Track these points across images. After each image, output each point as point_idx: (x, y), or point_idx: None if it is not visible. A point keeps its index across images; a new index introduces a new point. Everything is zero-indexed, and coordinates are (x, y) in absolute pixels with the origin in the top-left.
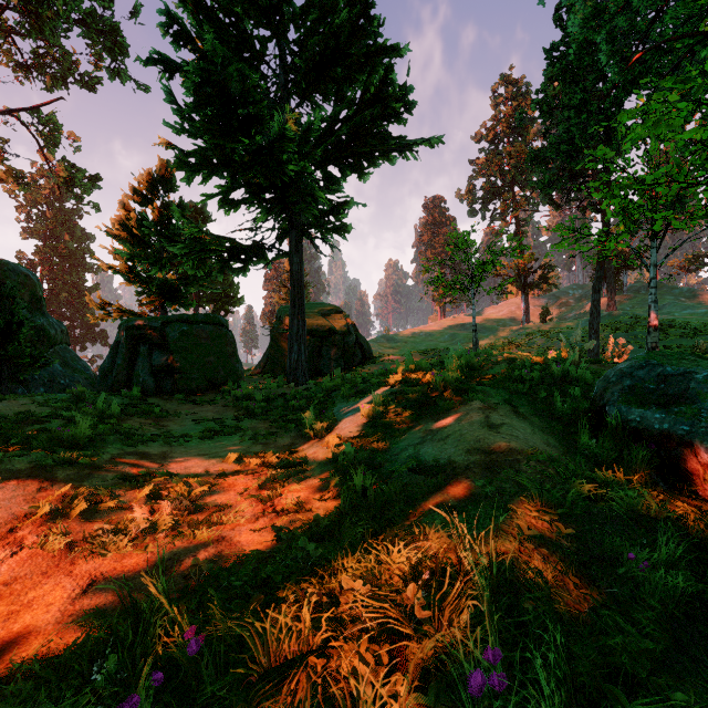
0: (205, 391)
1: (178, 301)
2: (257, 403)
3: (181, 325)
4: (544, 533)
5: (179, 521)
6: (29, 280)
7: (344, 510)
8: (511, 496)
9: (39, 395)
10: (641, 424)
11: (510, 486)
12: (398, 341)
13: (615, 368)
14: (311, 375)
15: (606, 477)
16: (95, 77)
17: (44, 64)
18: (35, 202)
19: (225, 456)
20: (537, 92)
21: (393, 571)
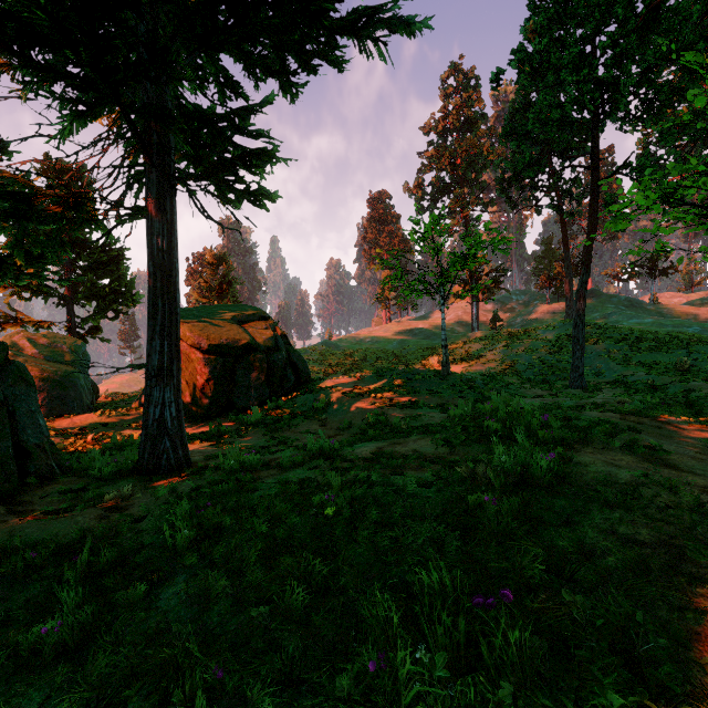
0: None
1: None
2: None
3: None
4: None
5: None
6: None
7: None
8: None
9: None
10: None
11: None
12: (342, 348)
13: None
14: (219, 410)
15: None
16: None
17: None
18: None
19: None
20: (513, 52)
21: None
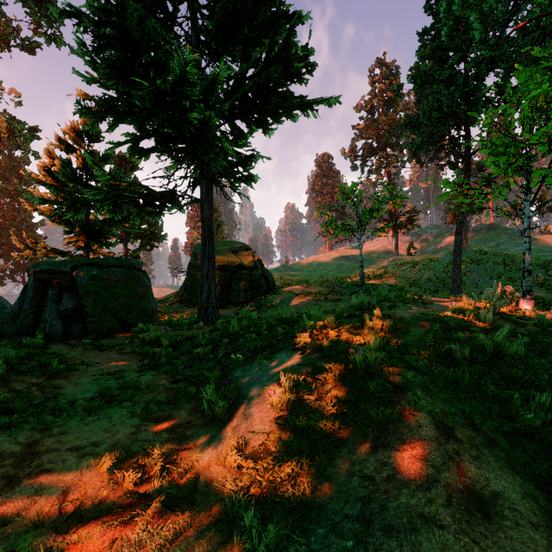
0: (115, 332)
1: (101, 240)
2: (163, 349)
3: (91, 269)
4: None
5: None
6: None
7: None
8: None
9: None
10: None
11: None
12: (296, 270)
13: None
14: (223, 304)
15: None
16: (34, 42)
17: None
18: None
19: (102, 452)
20: (411, 69)
21: None
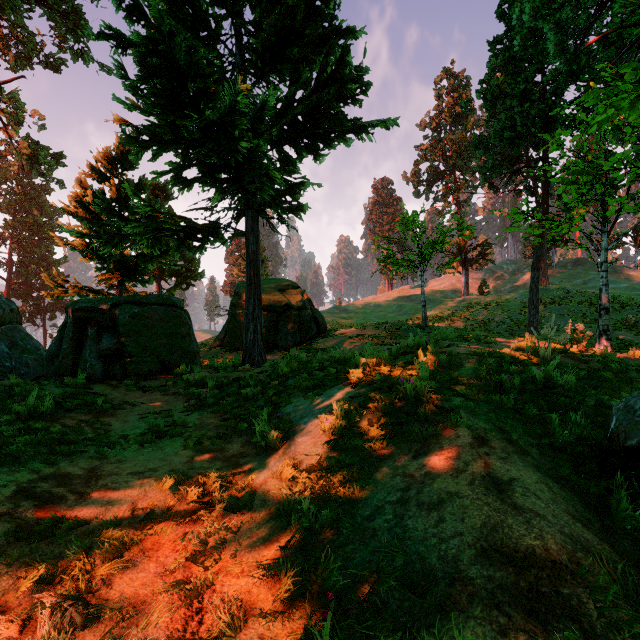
0: (157, 374)
1: (136, 278)
2: (209, 390)
3: (132, 307)
4: None
5: None
6: None
7: None
8: None
9: None
10: None
11: None
12: (350, 311)
13: None
14: (268, 349)
15: None
16: (59, 59)
17: (8, 44)
18: (5, 178)
19: (161, 476)
20: (480, 82)
21: None
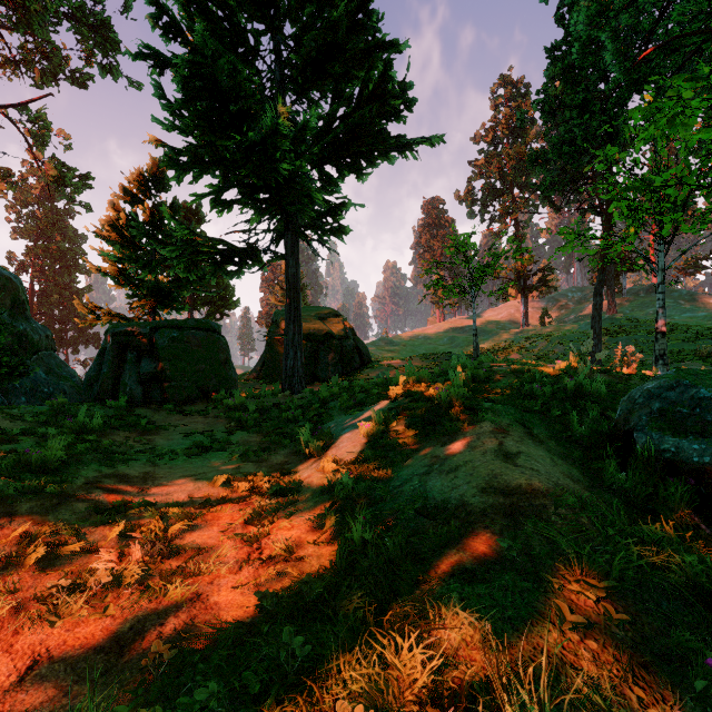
0: (196, 400)
1: (170, 305)
2: (250, 413)
3: (171, 331)
4: (589, 616)
5: (150, 570)
6: (11, 283)
7: (340, 566)
8: (542, 558)
9: (15, 408)
10: (676, 455)
11: (539, 543)
12: (397, 344)
13: (641, 388)
14: (308, 380)
15: (654, 533)
16: (86, 74)
17: (33, 60)
18: (26, 202)
19: (212, 477)
20: (538, 92)
21: (402, 680)
